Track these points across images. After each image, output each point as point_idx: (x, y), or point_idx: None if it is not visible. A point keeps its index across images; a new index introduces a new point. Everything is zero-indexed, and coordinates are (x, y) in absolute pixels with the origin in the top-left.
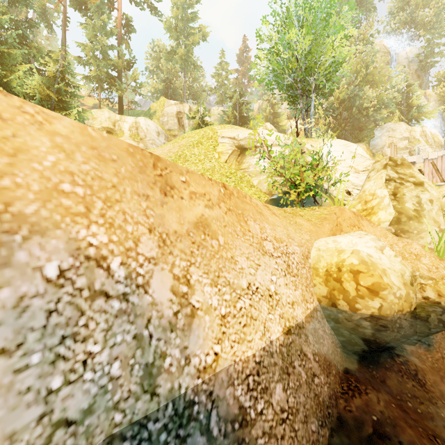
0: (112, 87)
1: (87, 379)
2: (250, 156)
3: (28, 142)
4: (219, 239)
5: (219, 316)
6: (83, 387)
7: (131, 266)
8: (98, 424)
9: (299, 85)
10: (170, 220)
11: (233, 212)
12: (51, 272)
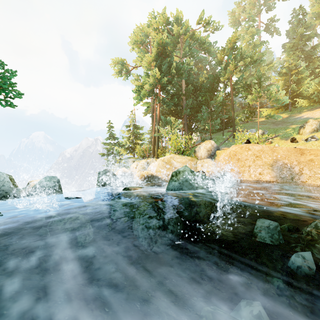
0: None
1: (283, 175)
2: None
3: (279, 152)
4: (315, 163)
5: (308, 175)
6: (283, 175)
7: (291, 165)
8: (284, 180)
9: None
10: (301, 159)
11: None
12: (280, 164)
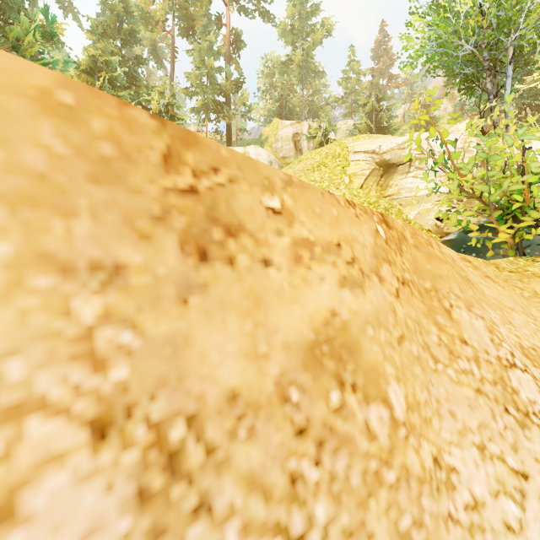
0: (220, 116)
1: None
2: (401, 174)
3: None
4: (390, 398)
5: None
6: None
7: None
8: None
9: (484, 54)
10: (214, 353)
11: (413, 287)
12: None
